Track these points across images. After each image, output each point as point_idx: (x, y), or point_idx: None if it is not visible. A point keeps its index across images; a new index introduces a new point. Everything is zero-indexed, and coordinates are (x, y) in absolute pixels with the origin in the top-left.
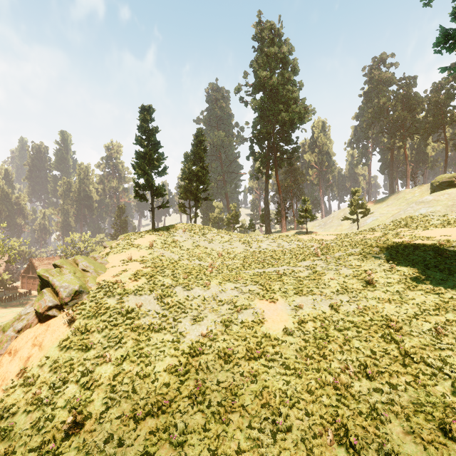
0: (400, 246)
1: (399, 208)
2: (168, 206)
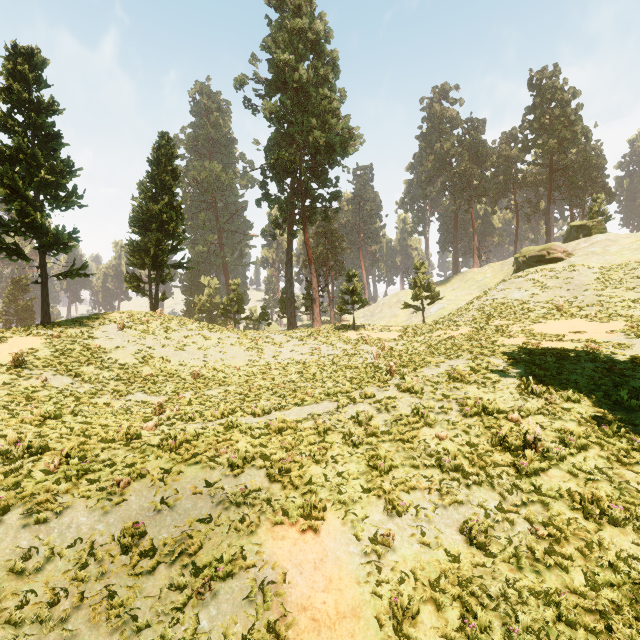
0: (534, 354)
1: (469, 293)
2: (85, 274)
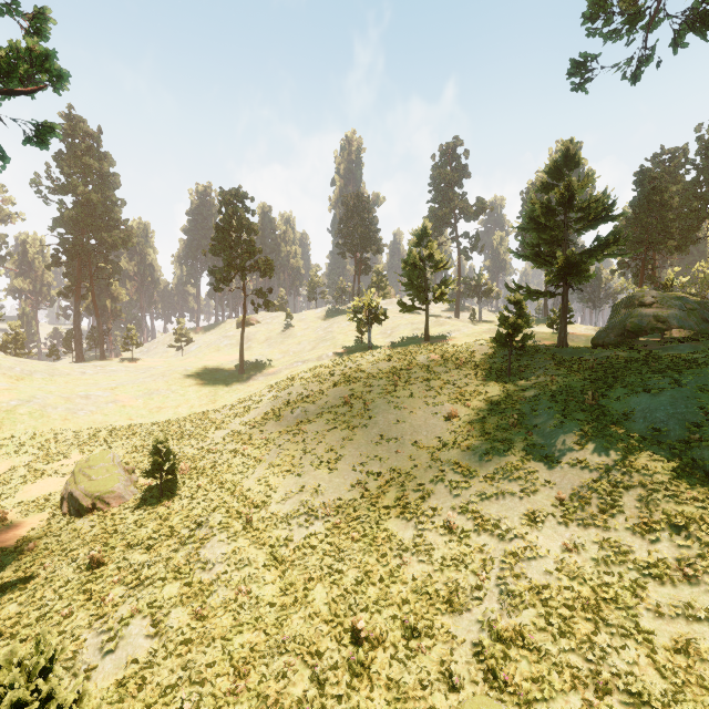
0: (200, 366)
1: None
2: None
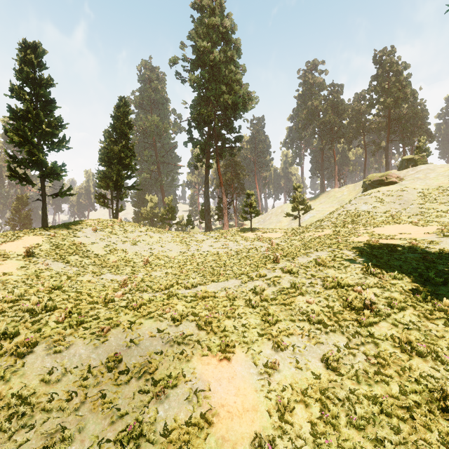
0: (373, 248)
1: (332, 205)
2: (70, 194)
